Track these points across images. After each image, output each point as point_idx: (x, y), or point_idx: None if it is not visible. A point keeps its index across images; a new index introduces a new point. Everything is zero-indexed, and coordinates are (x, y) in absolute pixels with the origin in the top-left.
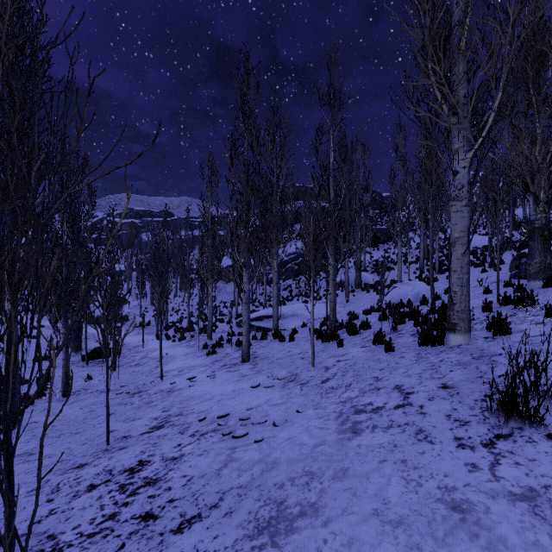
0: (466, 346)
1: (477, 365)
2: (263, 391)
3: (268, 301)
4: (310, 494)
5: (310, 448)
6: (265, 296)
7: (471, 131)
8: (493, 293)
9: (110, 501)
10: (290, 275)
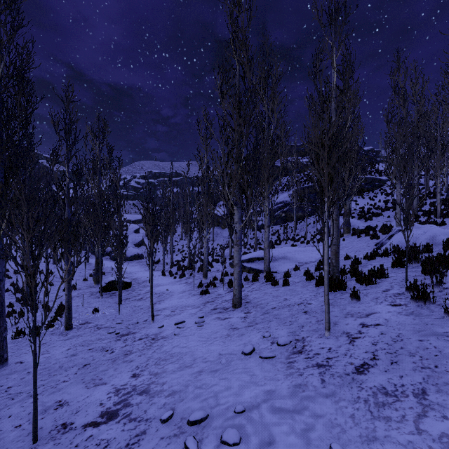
0: None
1: None
2: (259, 364)
3: (258, 244)
4: None
5: None
6: (255, 239)
7: None
8: None
9: None
10: (277, 222)
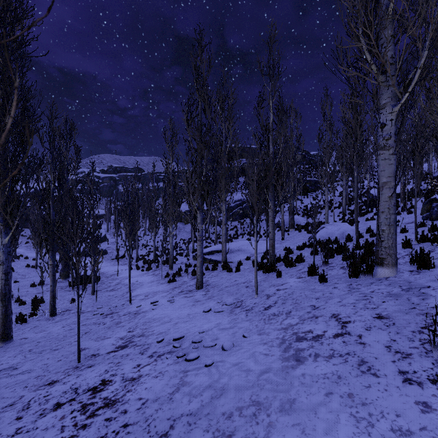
0: (393, 278)
1: (408, 296)
2: (213, 315)
3: (218, 239)
4: (257, 428)
5: (256, 375)
6: (216, 234)
7: (397, 88)
8: (409, 232)
9: (71, 422)
10: (236, 218)
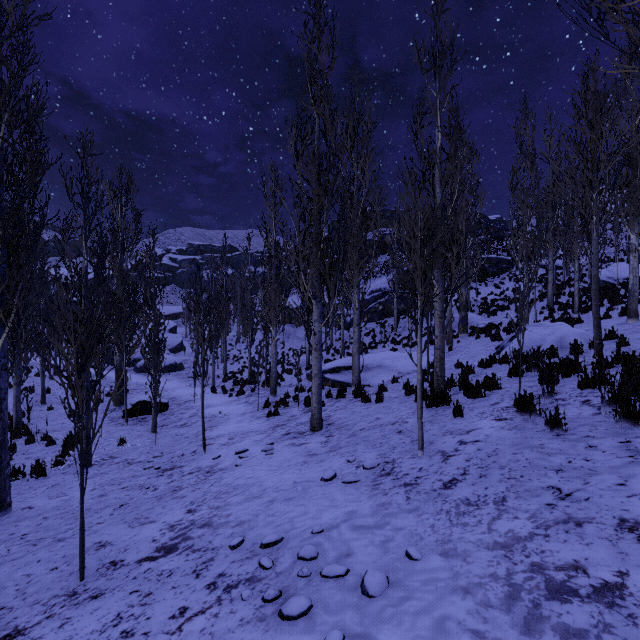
0: None
1: None
2: (341, 489)
3: (346, 348)
4: None
5: None
6: (342, 342)
7: None
8: None
9: None
10: (373, 317)
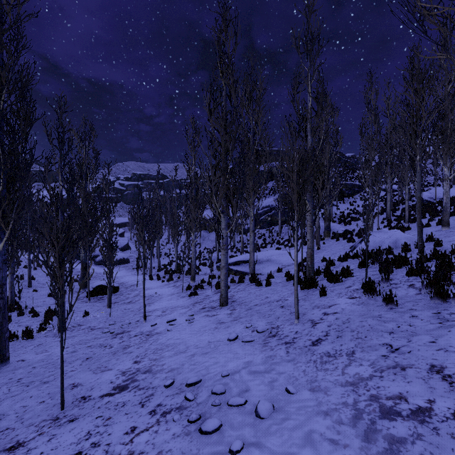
0: None
1: None
2: (241, 346)
3: (245, 248)
4: None
5: None
6: (242, 243)
7: None
8: None
9: None
10: (263, 225)
